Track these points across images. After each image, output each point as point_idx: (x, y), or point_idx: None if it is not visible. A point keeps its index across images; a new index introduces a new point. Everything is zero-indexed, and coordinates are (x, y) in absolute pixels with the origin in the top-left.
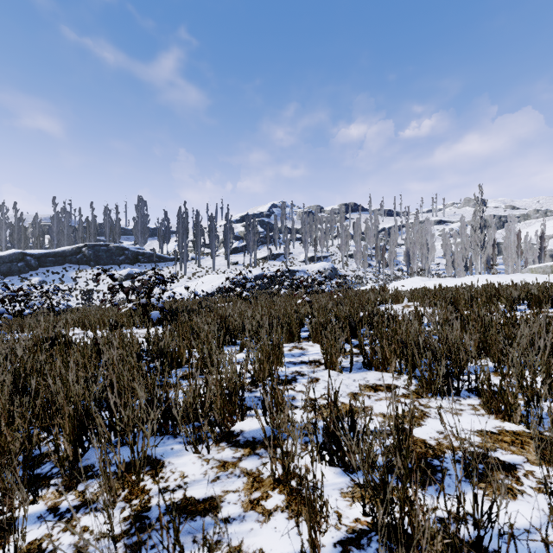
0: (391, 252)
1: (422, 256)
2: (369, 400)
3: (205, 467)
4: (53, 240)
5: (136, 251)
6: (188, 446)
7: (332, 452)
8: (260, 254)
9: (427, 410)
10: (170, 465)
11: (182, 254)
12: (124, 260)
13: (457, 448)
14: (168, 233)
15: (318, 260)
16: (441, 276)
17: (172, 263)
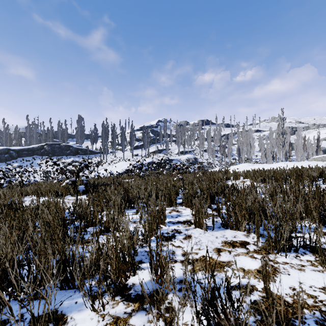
0: (229, 148)
1: (247, 150)
2: (230, 255)
3: (100, 324)
4: (26, 141)
5: (76, 148)
6: (89, 300)
7: (209, 318)
8: (151, 149)
9: (276, 266)
10: (72, 321)
11: (105, 149)
12: (70, 153)
13: (312, 307)
14: (96, 137)
15: (186, 153)
16: (258, 162)
17: (98, 154)
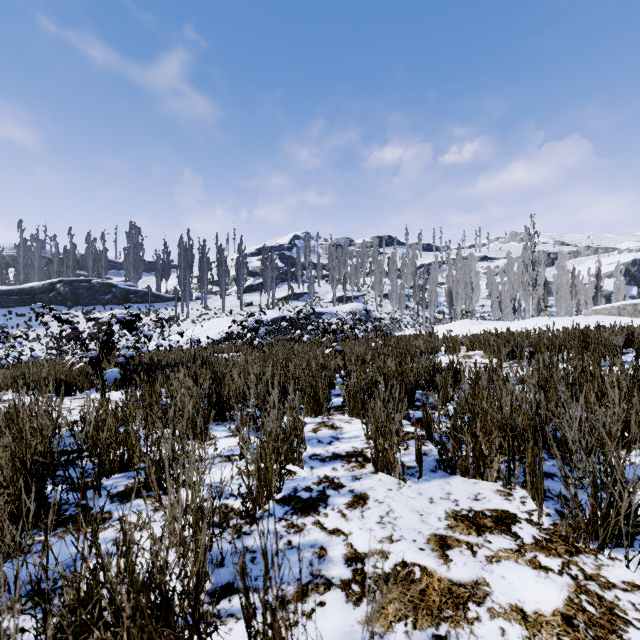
0: (432, 292)
1: (466, 296)
2: (475, 560)
3: None
4: (18, 274)
5: (126, 289)
6: None
7: None
8: (280, 293)
9: (611, 598)
10: None
11: (184, 292)
12: (111, 299)
13: None
14: (168, 267)
15: (348, 301)
16: (486, 319)
17: (172, 303)
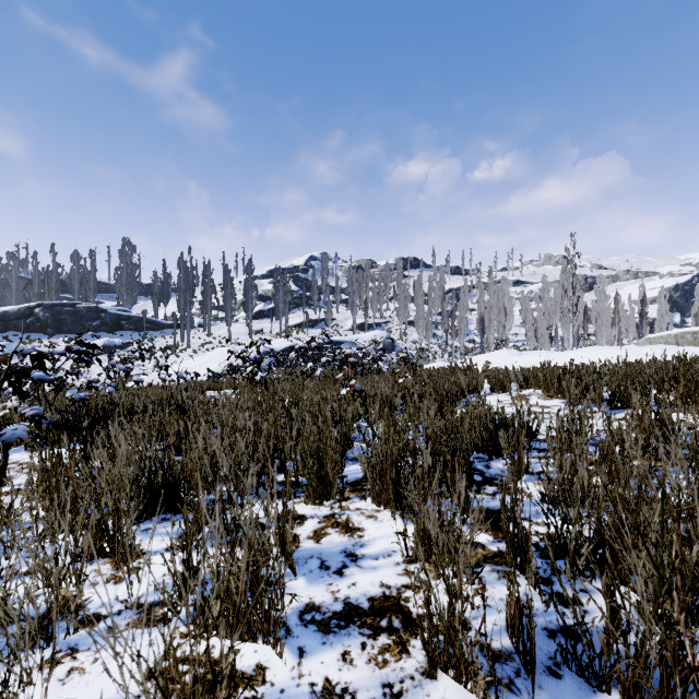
0: (462, 319)
1: (499, 323)
2: None
3: None
4: None
5: (117, 314)
6: None
7: None
8: (293, 320)
9: None
10: None
11: (184, 318)
12: (100, 326)
13: None
14: (167, 290)
15: (369, 328)
16: (520, 348)
17: (170, 330)
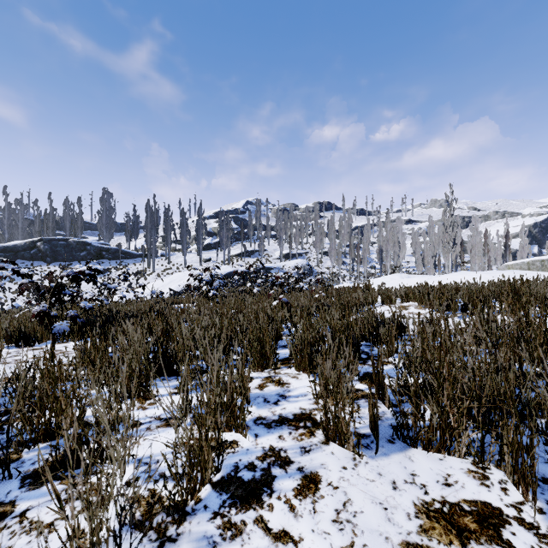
0: (365, 250)
1: (394, 253)
2: None
3: None
4: (3, 234)
5: (99, 247)
6: None
7: None
8: (234, 251)
9: None
10: None
11: (151, 250)
12: (86, 256)
13: None
14: (137, 228)
15: (293, 257)
16: (411, 273)
17: (140, 259)
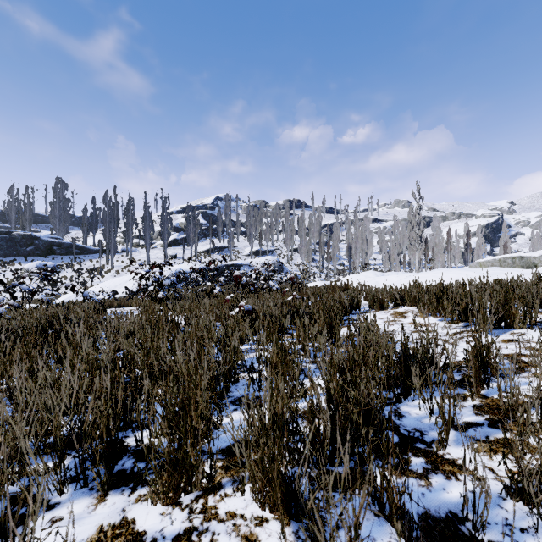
0: (334, 247)
1: (363, 251)
2: None
3: None
4: None
5: (49, 241)
6: None
7: None
8: (202, 247)
9: None
10: None
11: (109, 245)
12: (33, 251)
13: None
14: (95, 222)
15: (263, 254)
16: (378, 270)
17: (97, 255)
